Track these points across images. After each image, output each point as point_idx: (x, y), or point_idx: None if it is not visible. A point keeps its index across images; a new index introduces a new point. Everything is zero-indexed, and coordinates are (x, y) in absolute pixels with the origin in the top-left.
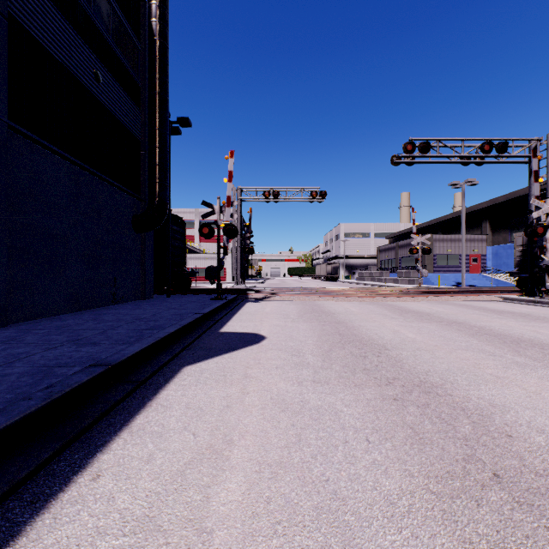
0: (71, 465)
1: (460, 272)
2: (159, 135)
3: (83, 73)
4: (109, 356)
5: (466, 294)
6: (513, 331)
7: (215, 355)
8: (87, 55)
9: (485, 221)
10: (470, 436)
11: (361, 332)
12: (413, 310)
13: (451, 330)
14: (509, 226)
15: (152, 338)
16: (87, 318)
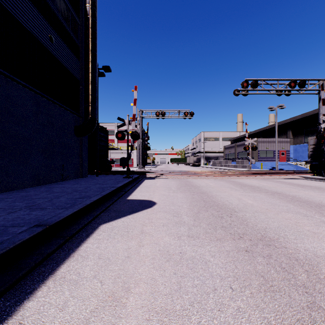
0: (1, 312)
1: (274, 161)
2: (91, 76)
3: (42, 36)
4: (49, 218)
5: (279, 174)
6: (314, 199)
7: (123, 216)
8: (45, 25)
9: (289, 130)
10: (307, 283)
11: (217, 199)
12: (248, 184)
13: (275, 198)
14: (303, 133)
15: (81, 204)
16: (42, 190)
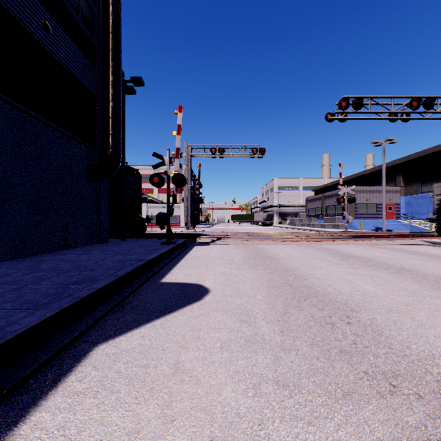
0: None
1: (377, 218)
2: (112, 90)
3: (30, 20)
4: None
5: (393, 238)
6: None
7: (145, 321)
8: (35, 3)
9: (399, 175)
10: None
11: (312, 282)
12: (351, 254)
13: (408, 280)
14: (419, 179)
15: (68, 299)
16: (23, 266)
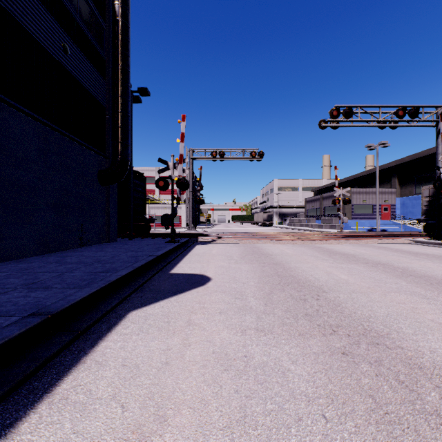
0: None
1: (373, 219)
2: (121, 102)
3: (52, 44)
4: (53, 303)
5: (382, 238)
6: (434, 272)
7: (162, 298)
8: (56, 29)
9: (394, 177)
10: (441, 409)
11: (298, 273)
12: (339, 251)
13: (378, 271)
14: (414, 181)
15: (103, 281)
16: (51, 260)
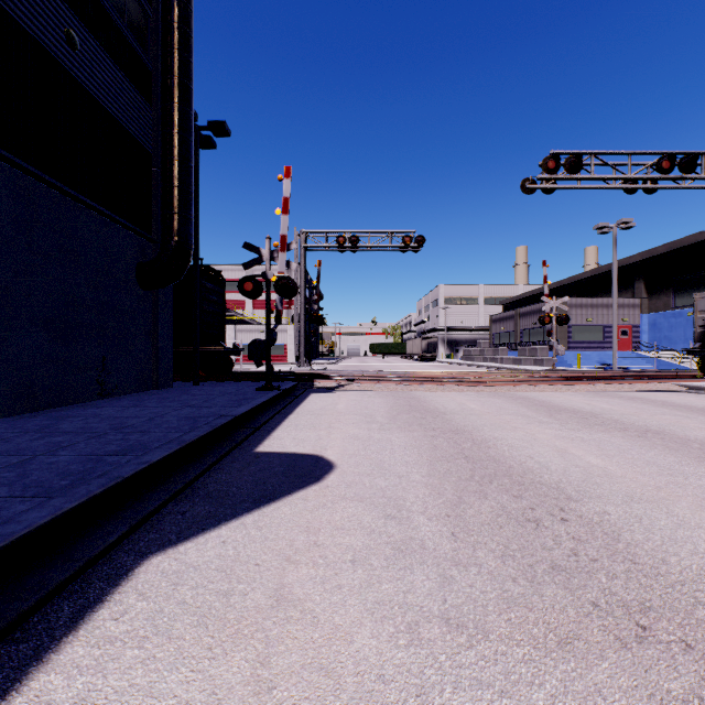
0: None
1: (604, 349)
2: (178, 142)
3: (43, 28)
4: None
5: (630, 381)
6: None
7: (228, 517)
8: (52, 1)
9: (639, 280)
10: None
11: (502, 453)
12: (564, 406)
13: (657, 449)
14: (672, 286)
15: (102, 480)
16: (31, 427)
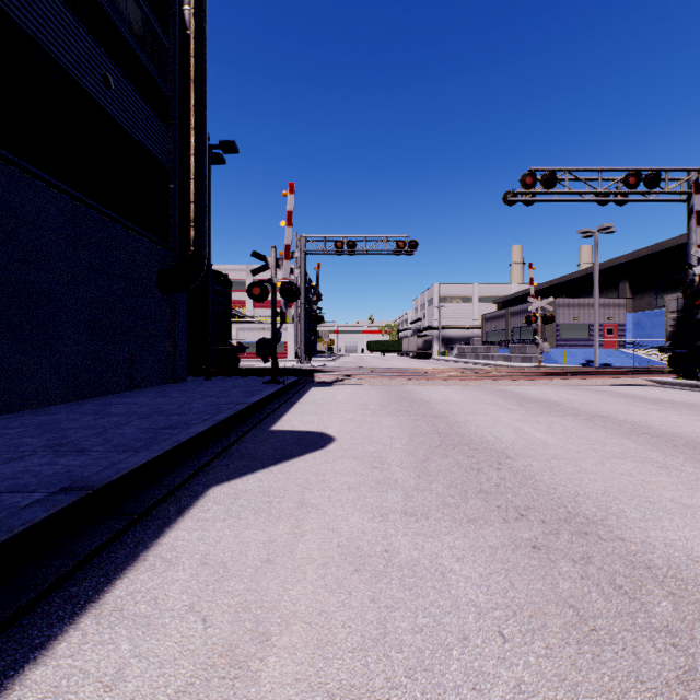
0: None
1: (590, 347)
2: (194, 163)
3: (86, 74)
4: (95, 473)
5: (603, 376)
6: (681, 429)
7: (260, 467)
8: (93, 50)
9: (624, 281)
10: (675, 624)
11: (469, 430)
12: (535, 397)
13: (595, 428)
14: (654, 286)
15: (168, 442)
16: (86, 411)
